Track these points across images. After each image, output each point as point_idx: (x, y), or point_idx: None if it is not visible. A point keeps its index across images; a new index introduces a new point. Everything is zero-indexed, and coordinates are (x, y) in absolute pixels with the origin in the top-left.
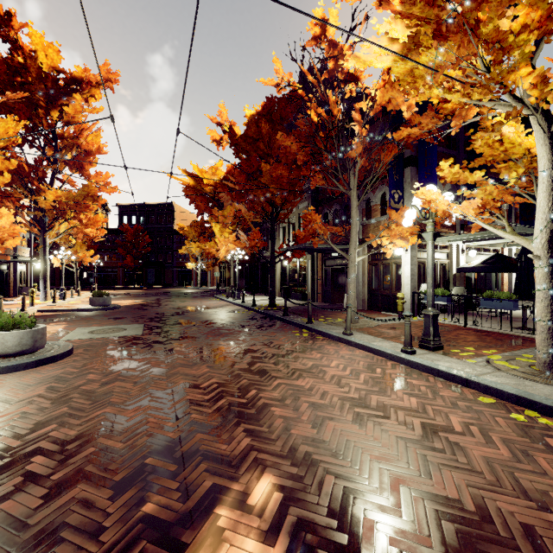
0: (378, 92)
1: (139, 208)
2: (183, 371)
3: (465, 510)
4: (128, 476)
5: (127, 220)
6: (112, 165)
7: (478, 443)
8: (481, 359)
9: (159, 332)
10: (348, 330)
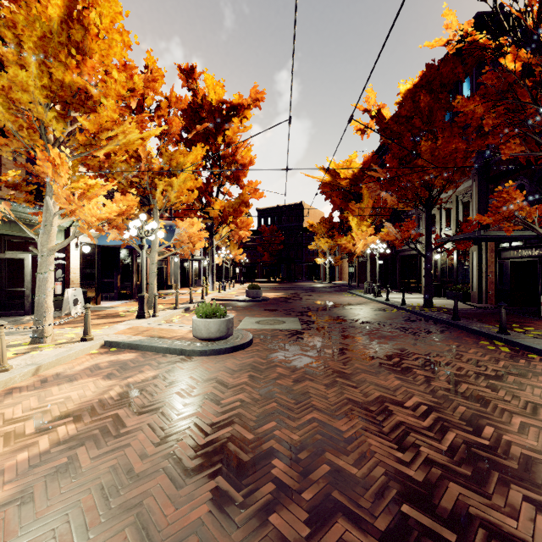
0: None
1: (273, 210)
2: (370, 380)
3: None
4: (391, 527)
5: (264, 222)
6: (276, 169)
7: None
8: None
9: (316, 327)
10: None
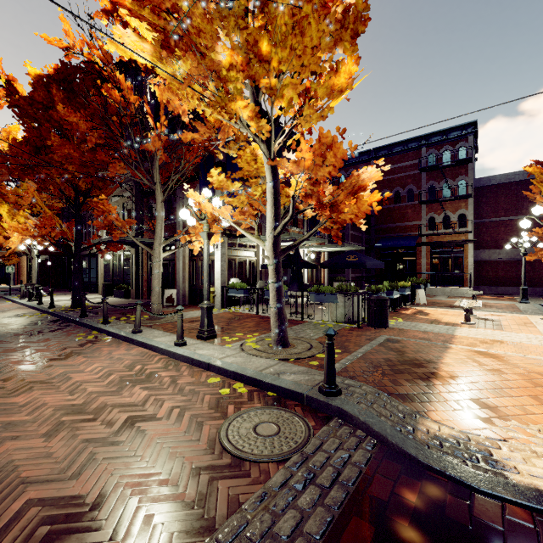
0: (156, 88)
1: None
2: None
3: (83, 504)
4: None
5: None
6: None
7: (166, 425)
8: (239, 343)
9: None
10: (137, 328)
